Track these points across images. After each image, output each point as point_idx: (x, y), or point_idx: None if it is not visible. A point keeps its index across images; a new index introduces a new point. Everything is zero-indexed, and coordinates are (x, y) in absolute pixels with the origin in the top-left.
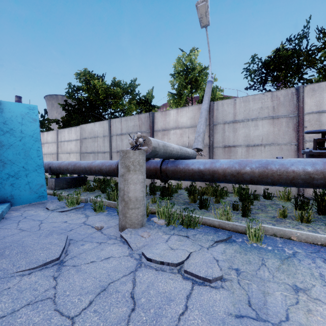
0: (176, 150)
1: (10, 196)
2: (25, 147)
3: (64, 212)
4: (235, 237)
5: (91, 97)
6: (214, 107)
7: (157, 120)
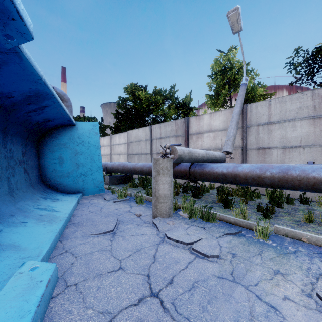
0: (202, 155)
1: (82, 189)
2: (91, 154)
3: (116, 202)
4: (246, 233)
5: (137, 106)
6: (247, 110)
7: (192, 125)
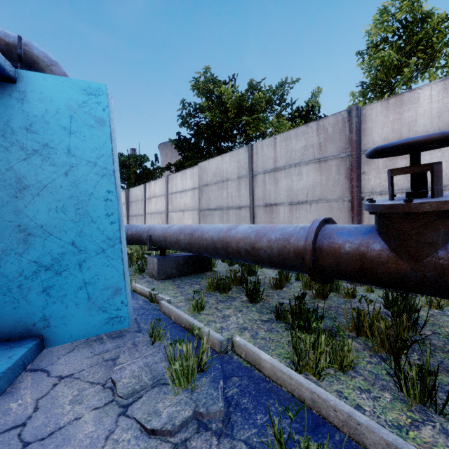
0: None
1: (41, 321)
2: (78, 193)
3: (155, 436)
4: None
5: (215, 119)
6: None
7: (371, 125)
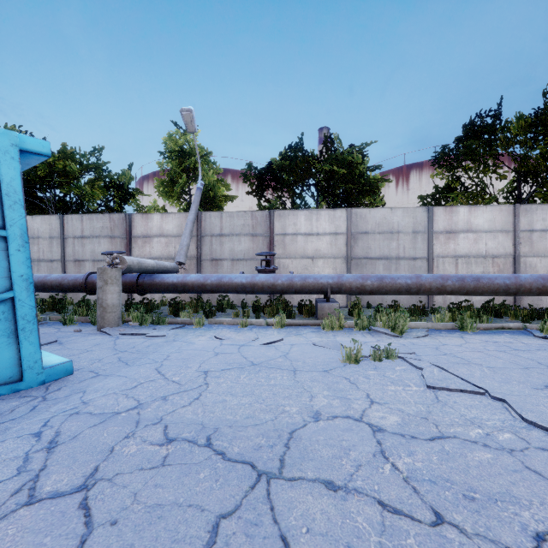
0: (152, 266)
1: None
2: None
3: None
4: (189, 326)
5: None
6: (202, 218)
7: (137, 224)
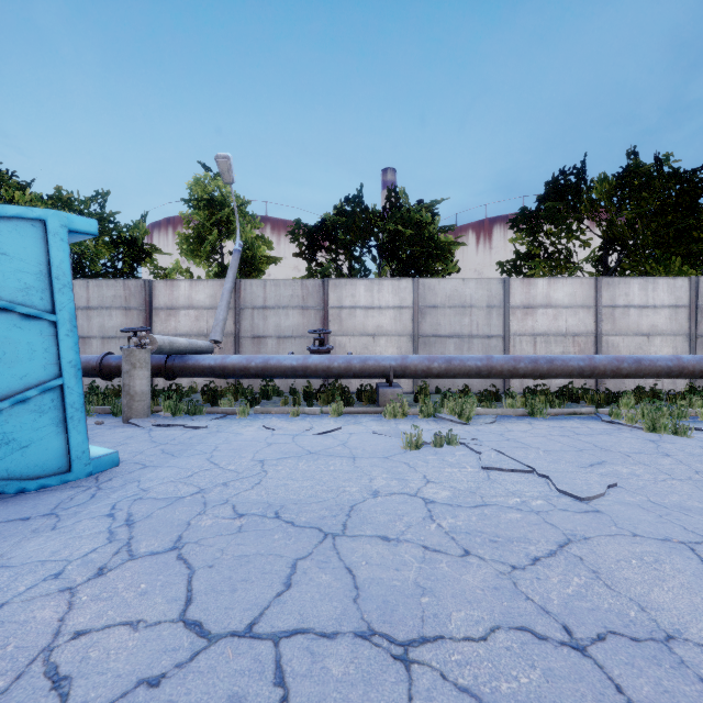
0: (184, 346)
1: None
2: None
3: None
4: (231, 416)
5: None
6: (242, 287)
7: (159, 293)
